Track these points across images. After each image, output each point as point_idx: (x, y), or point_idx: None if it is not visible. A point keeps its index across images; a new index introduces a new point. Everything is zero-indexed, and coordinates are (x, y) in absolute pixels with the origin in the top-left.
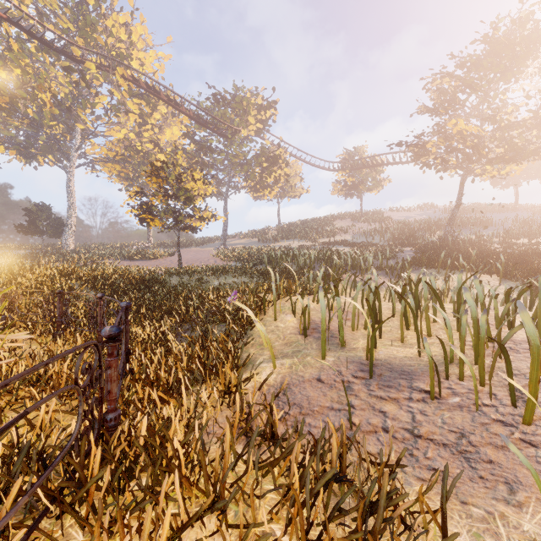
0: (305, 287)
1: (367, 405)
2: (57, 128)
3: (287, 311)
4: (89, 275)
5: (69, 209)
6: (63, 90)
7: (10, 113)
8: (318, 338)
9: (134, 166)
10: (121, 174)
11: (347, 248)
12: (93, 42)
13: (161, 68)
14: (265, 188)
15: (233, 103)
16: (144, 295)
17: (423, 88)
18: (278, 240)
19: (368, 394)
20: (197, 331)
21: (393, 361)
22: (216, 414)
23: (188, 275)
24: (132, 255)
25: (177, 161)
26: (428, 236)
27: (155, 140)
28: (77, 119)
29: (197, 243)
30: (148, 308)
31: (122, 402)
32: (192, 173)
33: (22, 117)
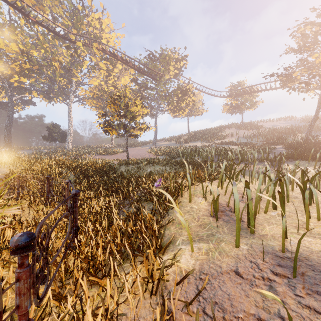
0: (210, 175)
1: (301, 320)
2: (63, 81)
3: (199, 194)
4: (72, 165)
5: (69, 126)
6: (66, 59)
7: (39, 75)
8: (227, 221)
9: (104, 101)
10: (96, 105)
11: (234, 146)
12: (81, 31)
13: (118, 42)
14: (179, 110)
15: (160, 59)
16: (103, 178)
17: (290, 35)
18: (188, 142)
19: (296, 301)
20: (133, 206)
21: (310, 256)
22: (140, 303)
23: (131, 164)
24: (101, 152)
25: (126, 94)
26: (293, 137)
27: (115, 85)
28: (73, 75)
29: (139, 145)
30: (104, 187)
31: (57, 286)
32: (134, 101)
33: (45, 76)
